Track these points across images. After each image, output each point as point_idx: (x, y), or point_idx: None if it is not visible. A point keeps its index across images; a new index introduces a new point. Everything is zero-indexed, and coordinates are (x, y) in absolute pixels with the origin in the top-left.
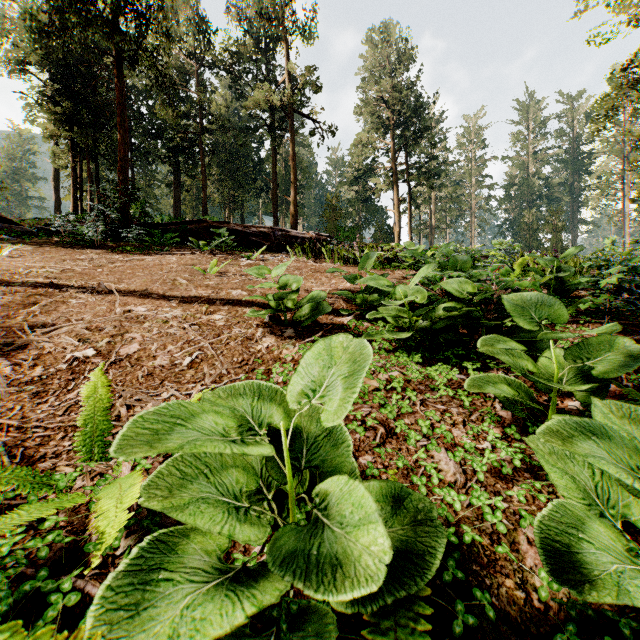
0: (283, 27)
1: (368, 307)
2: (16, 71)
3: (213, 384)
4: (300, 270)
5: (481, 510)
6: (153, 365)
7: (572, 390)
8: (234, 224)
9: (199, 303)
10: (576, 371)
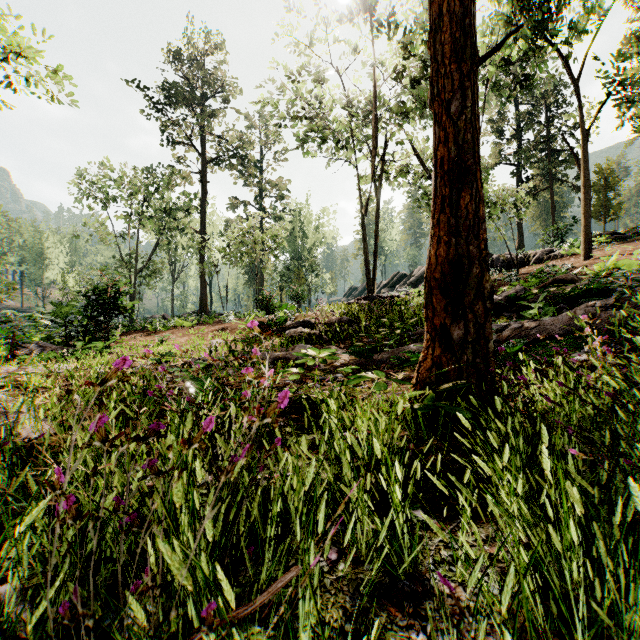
0: None
1: None
2: None
3: None
4: None
5: None
6: None
7: None
8: None
9: None
10: None
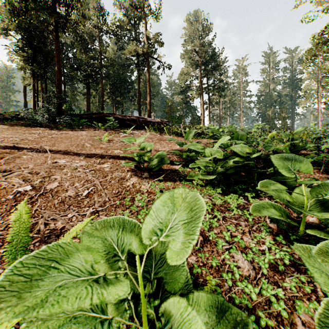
0: (143, 12)
1: (189, 160)
2: (3, 34)
3: (100, 207)
4: (152, 139)
5: (267, 297)
6: (65, 196)
7: (323, 217)
8: (117, 115)
9: (96, 157)
10: (315, 200)
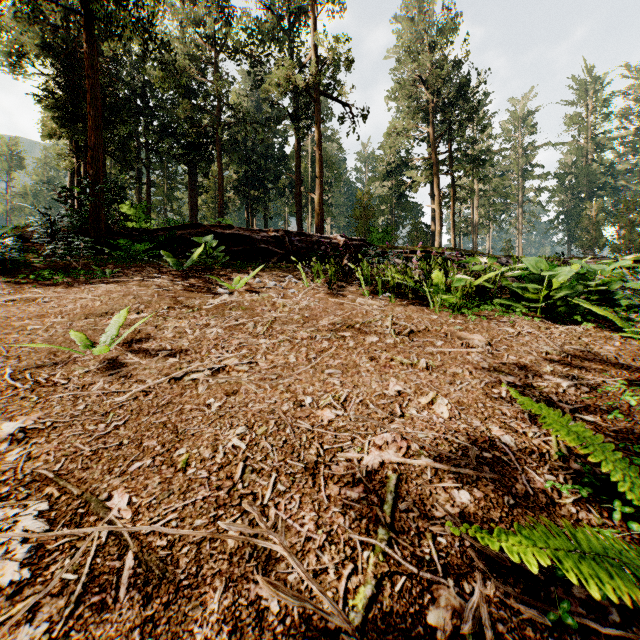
0: None
1: None
2: (13, 65)
3: None
4: (311, 327)
5: None
6: None
7: None
8: (238, 228)
9: None
10: None
